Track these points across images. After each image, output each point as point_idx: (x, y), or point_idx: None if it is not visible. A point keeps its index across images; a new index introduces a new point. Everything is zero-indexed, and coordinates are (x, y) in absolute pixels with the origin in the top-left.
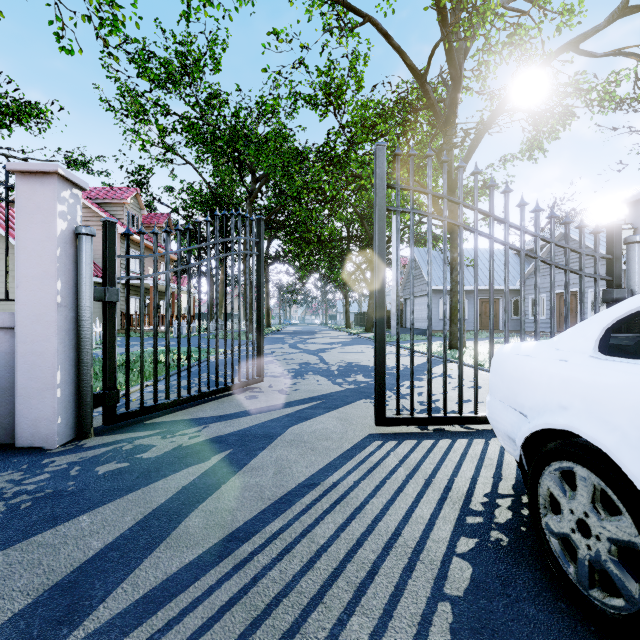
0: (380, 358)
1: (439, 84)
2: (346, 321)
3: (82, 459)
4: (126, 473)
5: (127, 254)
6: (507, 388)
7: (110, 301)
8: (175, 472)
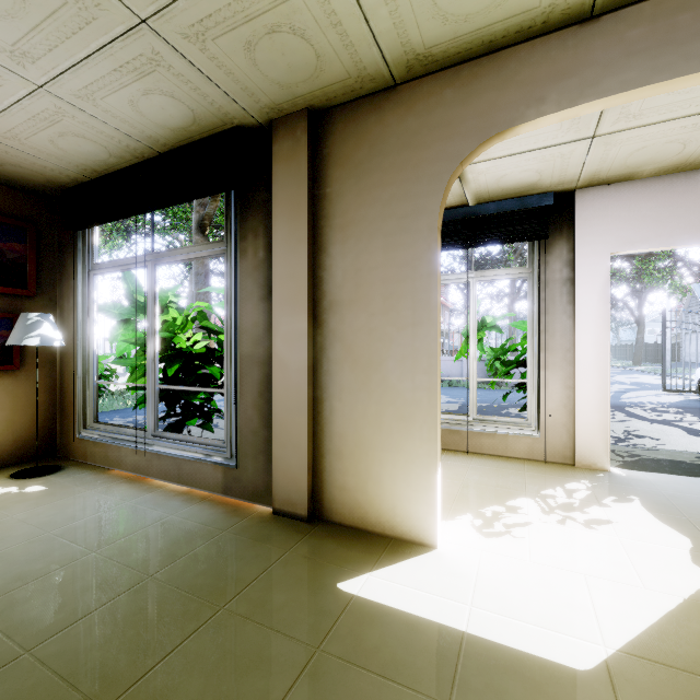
0: (664, 372)
1: None
2: None
3: None
4: None
5: None
6: (696, 375)
7: None
8: None
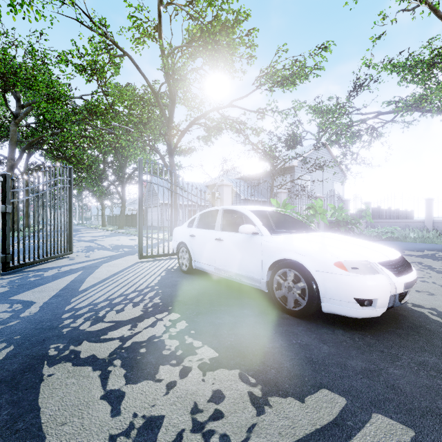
0: (141, 235)
1: (165, 95)
2: (102, 222)
3: (13, 279)
4: (45, 278)
5: (13, 189)
6: (175, 237)
7: (8, 212)
8: (67, 276)
